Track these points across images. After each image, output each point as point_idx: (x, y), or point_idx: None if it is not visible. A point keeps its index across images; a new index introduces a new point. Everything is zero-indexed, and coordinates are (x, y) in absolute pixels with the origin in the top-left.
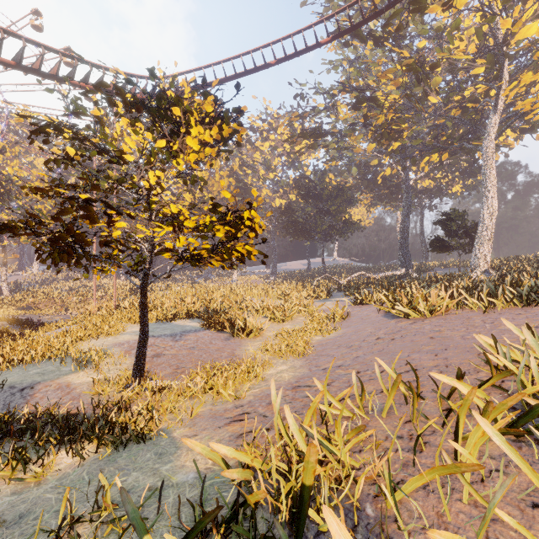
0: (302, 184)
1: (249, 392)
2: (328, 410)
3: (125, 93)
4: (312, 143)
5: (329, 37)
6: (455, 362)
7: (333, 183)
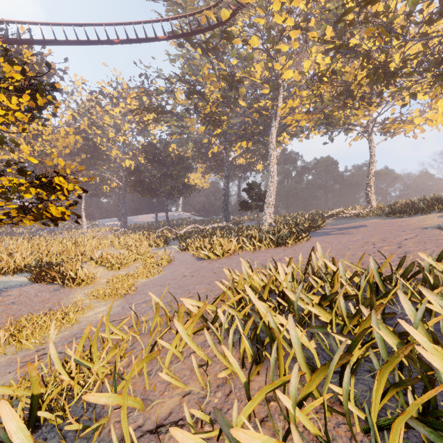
0: (150, 150)
1: (59, 335)
2: (108, 337)
3: None
4: (156, 117)
5: (166, 36)
6: (216, 288)
7: (175, 152)
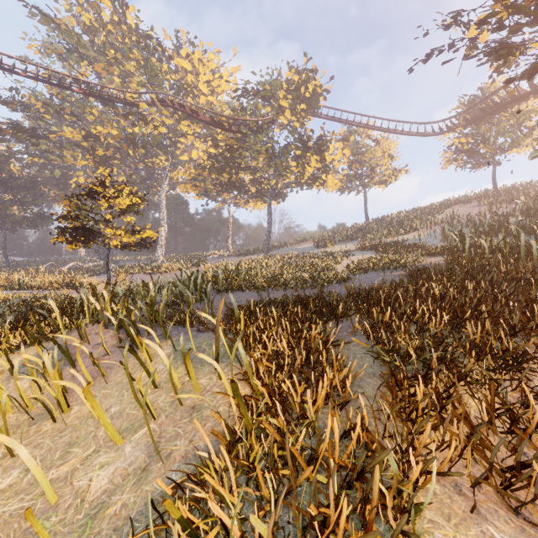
0: None
1: None
2: None
3: (103, 177)
4: (16, 134)
5: (81, 91)
6: None
7: (11, 168)
